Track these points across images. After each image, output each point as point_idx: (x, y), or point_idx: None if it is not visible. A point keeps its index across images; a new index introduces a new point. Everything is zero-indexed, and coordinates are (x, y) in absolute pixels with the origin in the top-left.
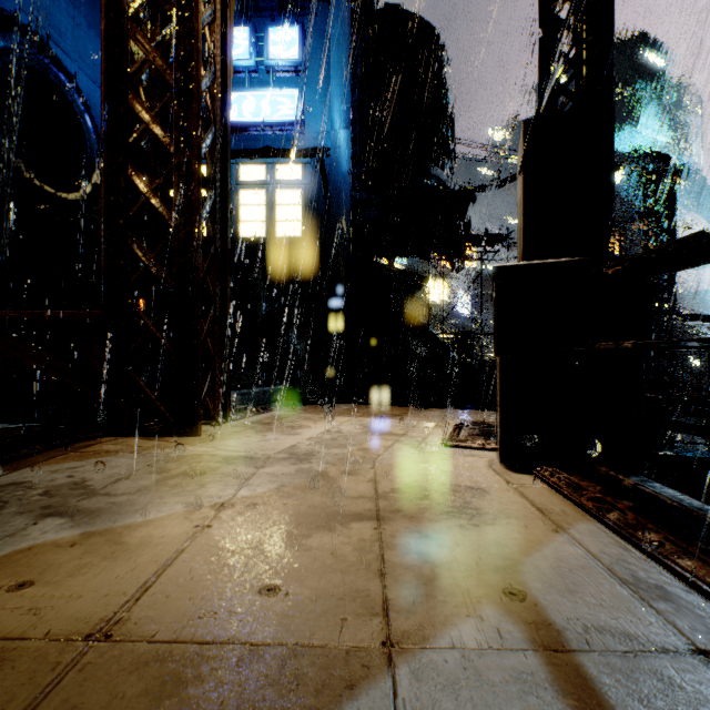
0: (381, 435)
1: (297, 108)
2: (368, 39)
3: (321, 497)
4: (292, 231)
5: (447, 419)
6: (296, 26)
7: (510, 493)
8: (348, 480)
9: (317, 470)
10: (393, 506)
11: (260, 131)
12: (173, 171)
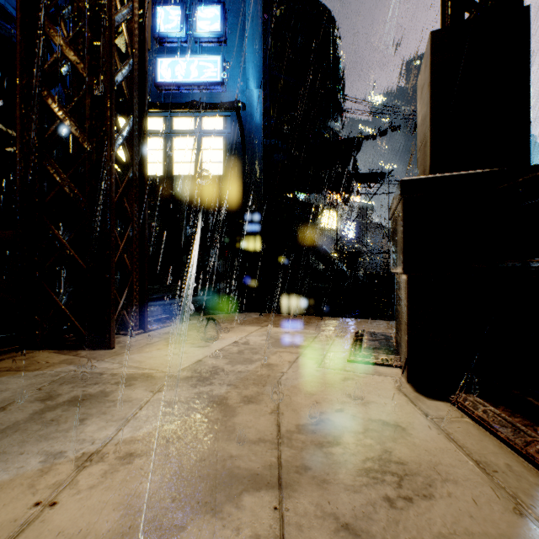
0: (285, 347)
1: (219, 71)
2: (277, 17)
3: (213, 441)
4: (215, 170)
5: (346, 329)
6: (219, 5)
7: (434, 432)
8: (248, 412)
9: (217, 396)
10: (298, 458)
11: (189, 90)
12: (86, 94)
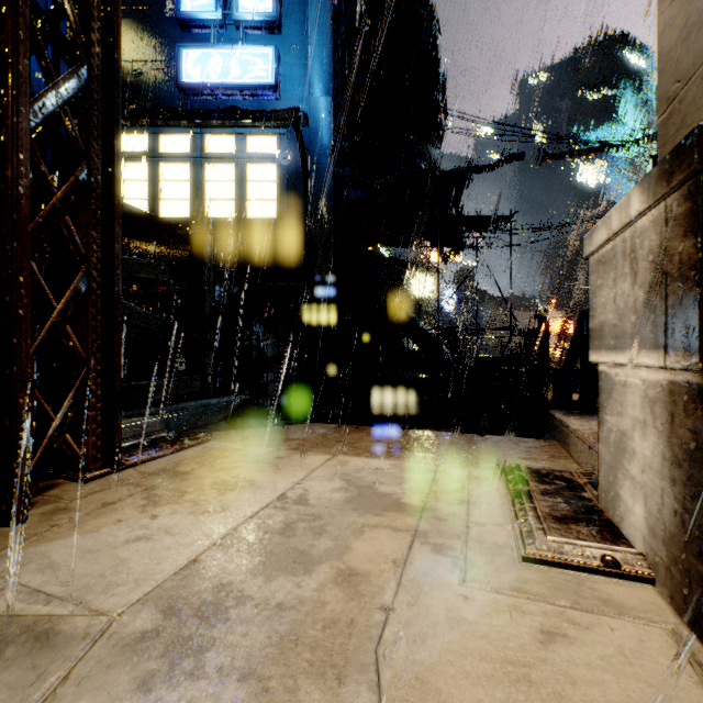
0: (380, 512)
1: (271, 69)
2: None
3: None
4: (265, 211)
5: (480, 459)
6: None
7: None
8: None
9: None
10: None
11: (228, 95)
12: None
